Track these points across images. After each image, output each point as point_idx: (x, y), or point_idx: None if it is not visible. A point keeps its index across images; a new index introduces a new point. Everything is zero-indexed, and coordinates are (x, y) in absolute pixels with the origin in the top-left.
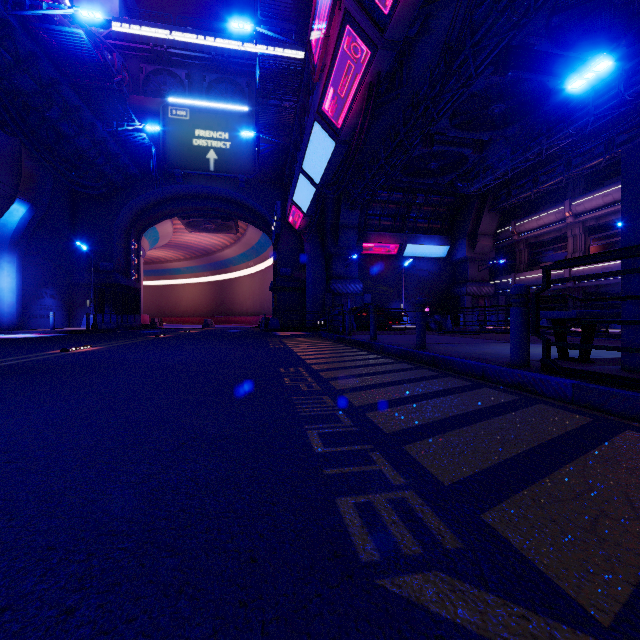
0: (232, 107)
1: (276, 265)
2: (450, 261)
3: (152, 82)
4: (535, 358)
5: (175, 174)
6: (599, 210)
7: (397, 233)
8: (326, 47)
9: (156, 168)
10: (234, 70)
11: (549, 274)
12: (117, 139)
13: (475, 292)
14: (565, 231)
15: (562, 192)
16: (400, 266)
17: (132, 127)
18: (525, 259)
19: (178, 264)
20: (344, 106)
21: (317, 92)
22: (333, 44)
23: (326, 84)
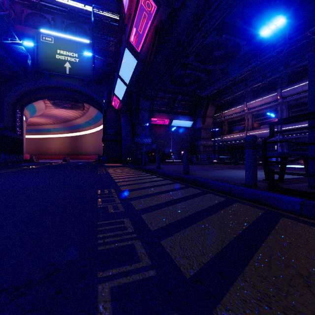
0: (79, 39)
1: (105, 128)
2: (193, 129)
3: (30, 19)
4: None
5: (44, 73)
6: (259, 107)
7: (168, 114)
8: (131, 2)
9: (31, 68)
10: (81, 20)
11: (273, 128)
12: (4, 48)
13: (205, 144)
14: (244, 116)
15: (243, 98)
16: (170, 130)
17: (14, 41)
18: (227, 129)
19: (49, 126)
20: (142, 39)
21: (127, 30)
22: (135, 1)
23: (132, 25)
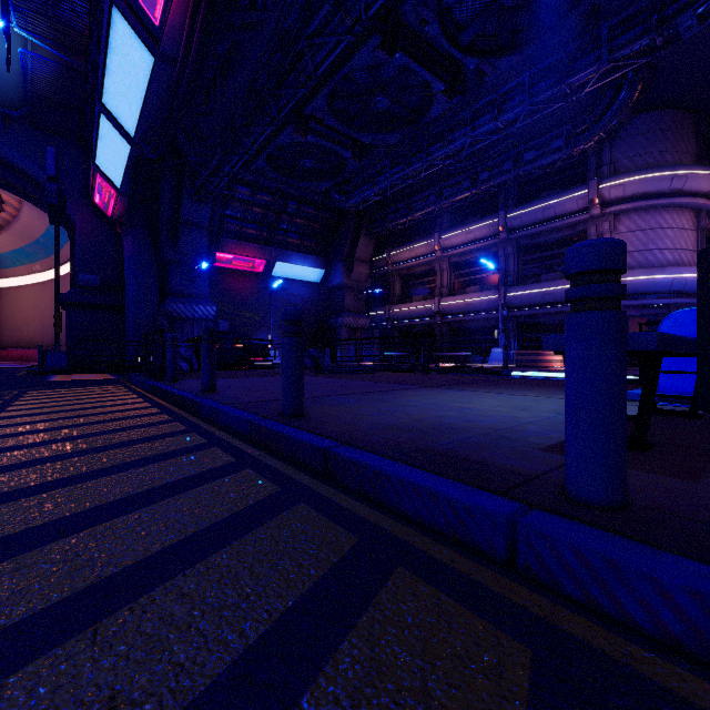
0: None
1: (74, 269)
2: (325, 287)
3: None
4: (537, 438)
5: None
6: (463, 247)
7: (264, 246)
8: None
9: None
10: None
11: None
12: None
13: (352, 324)
14: (434, 265)
15: (431, 225)
16: (268, 288)
17: None
18: (399, 291)
19: None
20: None
21: None
22: None
23: None
